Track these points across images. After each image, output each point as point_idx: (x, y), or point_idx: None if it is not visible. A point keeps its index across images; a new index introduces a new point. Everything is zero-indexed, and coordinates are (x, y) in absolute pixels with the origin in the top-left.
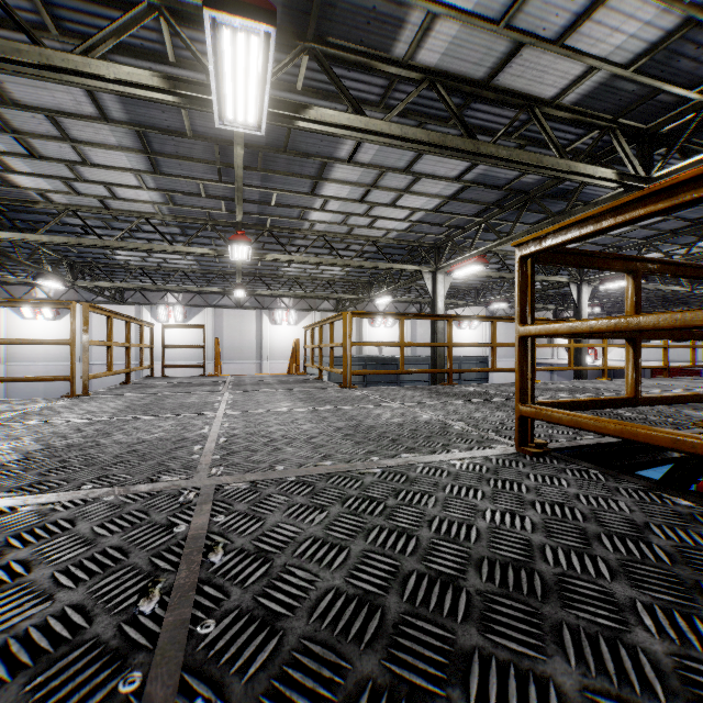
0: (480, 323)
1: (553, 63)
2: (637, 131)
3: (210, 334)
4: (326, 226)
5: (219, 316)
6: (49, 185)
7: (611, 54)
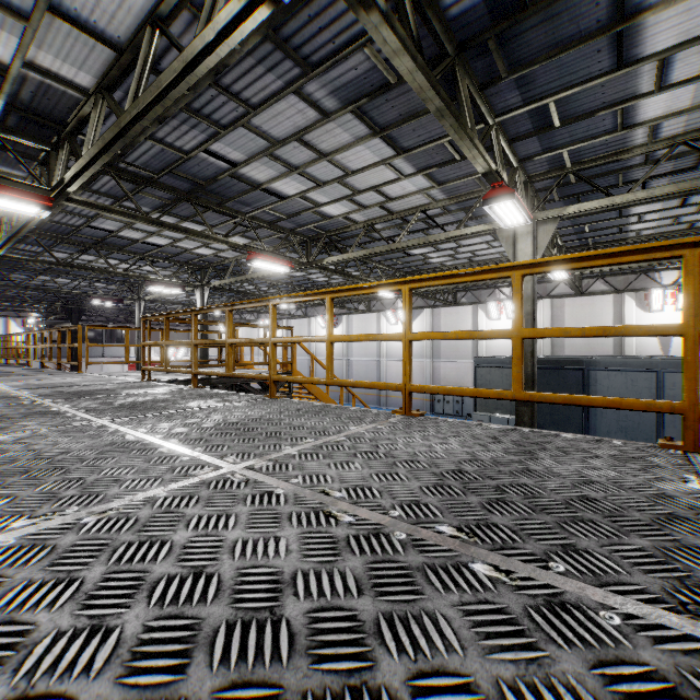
0: None
1: None
2: None
3: None
4: (362, 215)
5: (436, 316)
6: (210, 250)
7: None
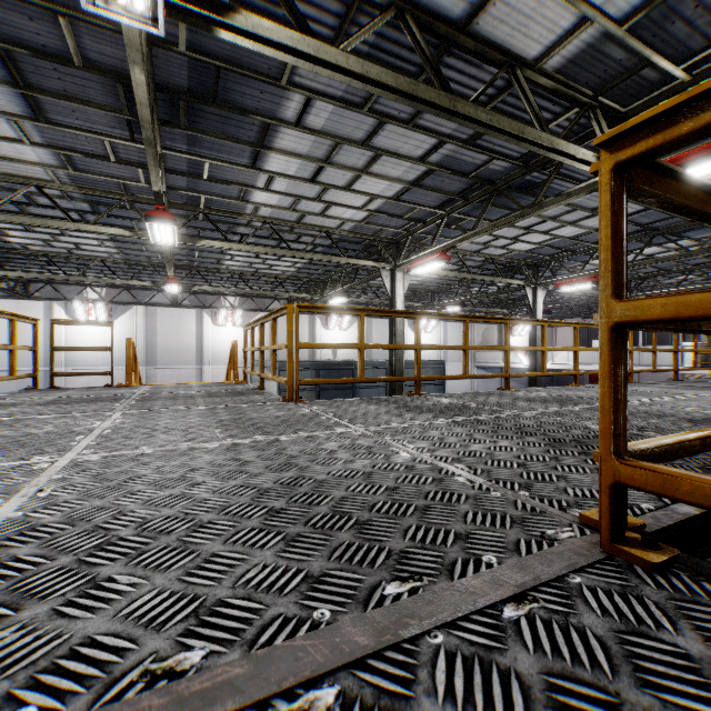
0: (435, 327)
1: (542, 7)
2: (616, 113)
3: (140, 335)
4: (273, 212)
5: (151, 316)
6: None
7: (607, 3)
